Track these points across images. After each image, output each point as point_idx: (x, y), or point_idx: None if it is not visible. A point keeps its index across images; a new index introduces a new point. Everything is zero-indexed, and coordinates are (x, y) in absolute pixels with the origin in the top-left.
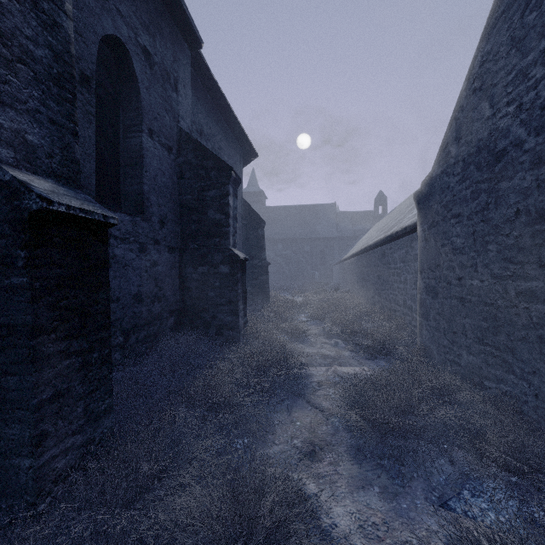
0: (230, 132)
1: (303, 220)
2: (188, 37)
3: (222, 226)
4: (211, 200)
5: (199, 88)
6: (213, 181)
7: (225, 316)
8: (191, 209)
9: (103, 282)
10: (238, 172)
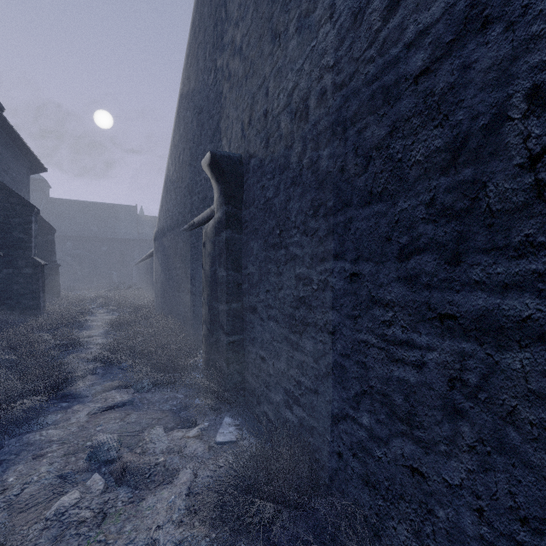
0: (18, 151)
1: (100, 219)
2: None
3: (26, 243)
4: (16, 225)
5: None
6: (18, 212)
7: (28, 301)
8: None
9: None
10: (25, 184)
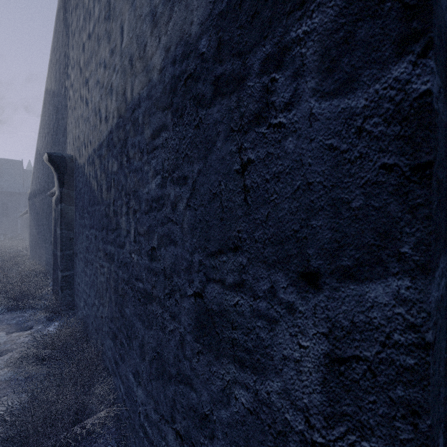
0: None
1: None
2: None
3: None
4: None
5: None
6: None
7: None
8: None
9: None
10: None
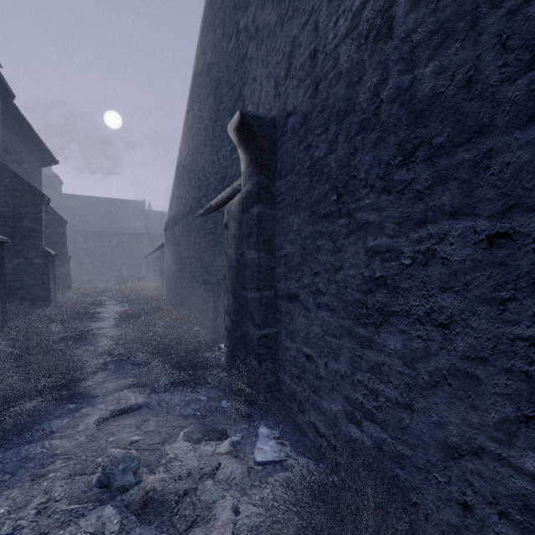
0: (30, 142)
1: (110, 214)
2: (2, 91)
3: (37, 232)
4: (27, 214)
5: (3, 114)
6: (28, 201)
7: (39, 292)
8: (7, 218)
9: (4, 264)
10: (37, 176)
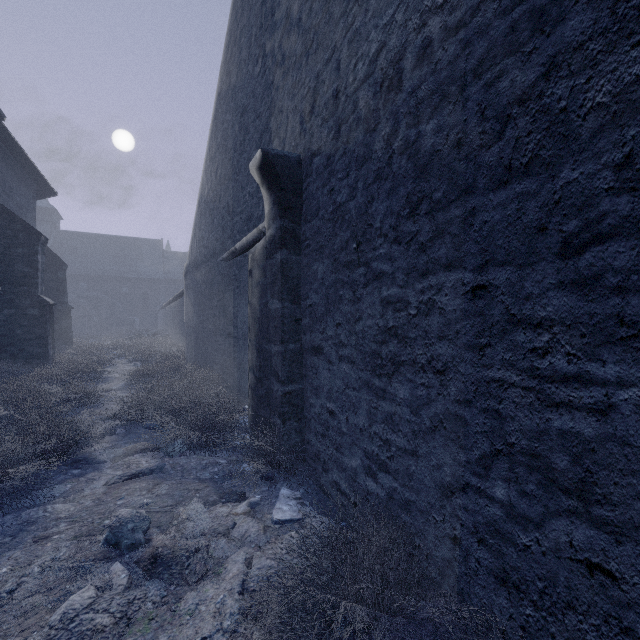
0: (22, 170)
1: (119, 256)
2: None
3: (31, 278)
4: (19, 256)
5: None
6: (21, 241)
7: (34, 348)
8: None
9: None
10: (31, 210)
